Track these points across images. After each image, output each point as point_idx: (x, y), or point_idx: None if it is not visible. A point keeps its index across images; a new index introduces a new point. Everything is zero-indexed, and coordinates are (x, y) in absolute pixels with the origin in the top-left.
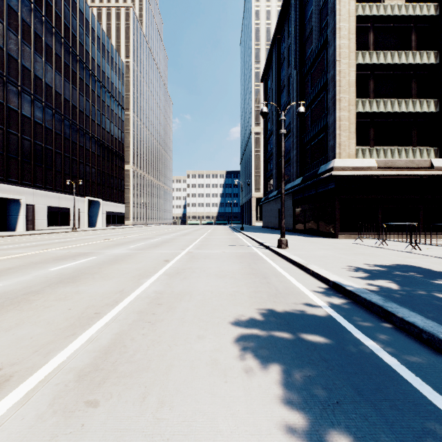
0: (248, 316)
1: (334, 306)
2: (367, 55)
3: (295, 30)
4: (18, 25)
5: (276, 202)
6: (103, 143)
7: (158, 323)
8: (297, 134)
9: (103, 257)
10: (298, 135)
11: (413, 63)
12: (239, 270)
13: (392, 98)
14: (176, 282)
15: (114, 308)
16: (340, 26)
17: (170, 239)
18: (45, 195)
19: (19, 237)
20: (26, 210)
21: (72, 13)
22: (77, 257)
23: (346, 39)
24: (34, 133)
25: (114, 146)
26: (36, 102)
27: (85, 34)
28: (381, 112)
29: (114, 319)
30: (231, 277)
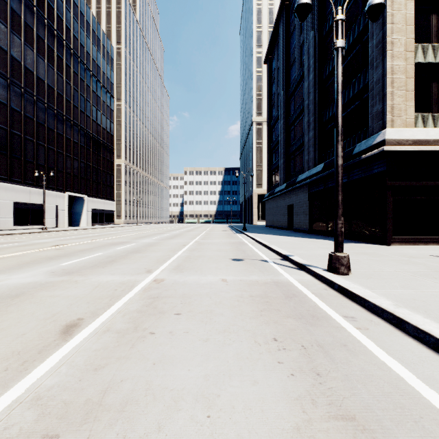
0: None
1: None
2: None
3: None
4: None
5: (284, 197)
6: (89, 132)
7: None
8: (315, 110)
9: None
10: (317, 111)
11: None
12: None
13: None
14: None
15: None
16: None
17: (148, 245)
18: (11, 189)
19: None
20: None
21: None
22: None
23: None
24: None
25: (101, 137)
26: None
27: (65, 7)
28: None
29: None
30: None
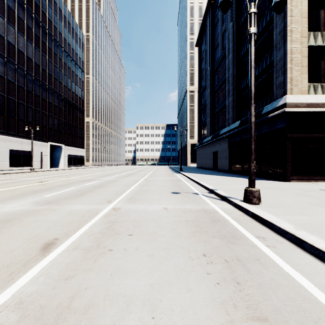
0: None
1: None
2: None
3: None
4: None
5: (210, 146)
6: (65, 98)
7: None
8: (233, 81)
9: None
10: (235, 82)
11: None
12: None
13: None
14: None
15: None
16: None
17: (109, 181)
18: (8, 140)
19: None
20: None
21: None
22: None
23: None
24: None
25: (75, 101)
26: None
27: (47, 4)
28: None
29: None
30: None
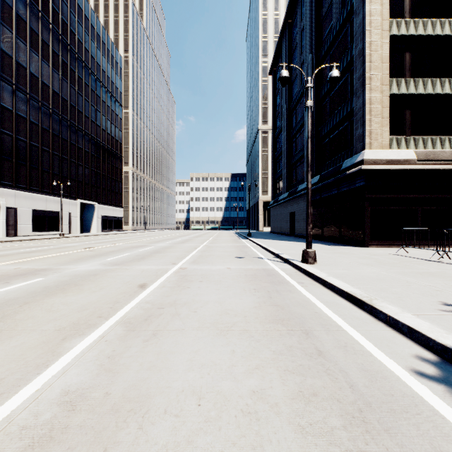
0: None
1: None
2: (403, 24)
3: (310, 8)
4: None
5: (287, 205)
6: (99, 141)
7: None
8: (312, 126)
9: (54, 278)
10: (314, 128)
11: None
12: (254, 309)
13: (433, 77)
14: (131, 352)
15: None
16: None
17: (165, 247)
18: (30, 197)
19: None
20: (6, 213)
21: None
22: (17, 278)
23: (378, 3)
24: (17, 128)
25: (110, 146)
26: (19, 93)
27: (77, 21)
28: (420, 94)
29: None
30: (243, 333)
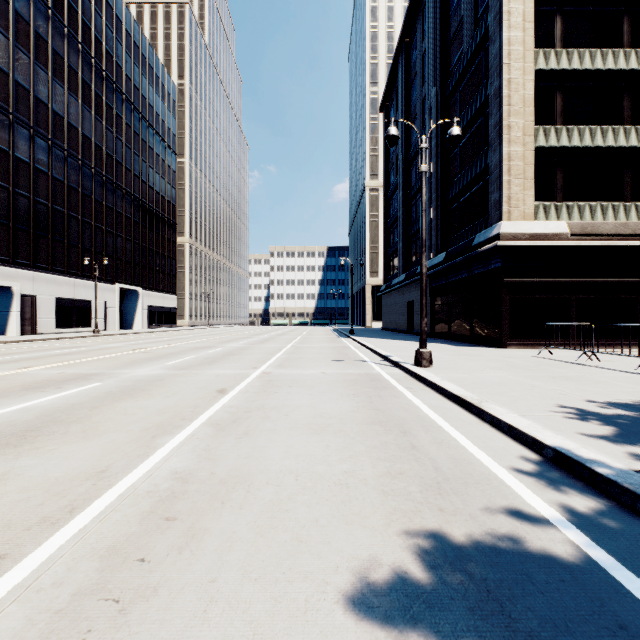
0: (385, 572)
1: (591, 529)
2: (553, 56)
3: (433, 26)
4: (8, 21)
5: (404, 292)
6: (144, 203)
7: (138, 607)
8: (437, 186)
9: (113, 383)
10: (439, 188)
11: (625, 69)
12: (352, 413)
13: (592, 125)
14: (226, 446)
15: (52, 535)
16: (509, 9)
17: (240, 349)
18: (53, 281)
19: (2, 346)
20: (22, 303)
21: (95, 6)
22: (68, 383)
23: (519, 29)
24: (35, 186)
25: (160, 209)
26: (39, 139)
27: (115, 39)
28: (575, 147)
29: (26, 585)
30: (338, 432)
